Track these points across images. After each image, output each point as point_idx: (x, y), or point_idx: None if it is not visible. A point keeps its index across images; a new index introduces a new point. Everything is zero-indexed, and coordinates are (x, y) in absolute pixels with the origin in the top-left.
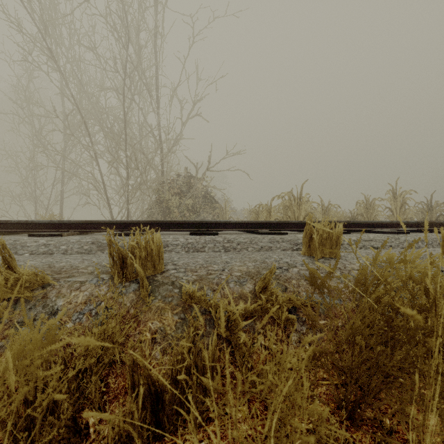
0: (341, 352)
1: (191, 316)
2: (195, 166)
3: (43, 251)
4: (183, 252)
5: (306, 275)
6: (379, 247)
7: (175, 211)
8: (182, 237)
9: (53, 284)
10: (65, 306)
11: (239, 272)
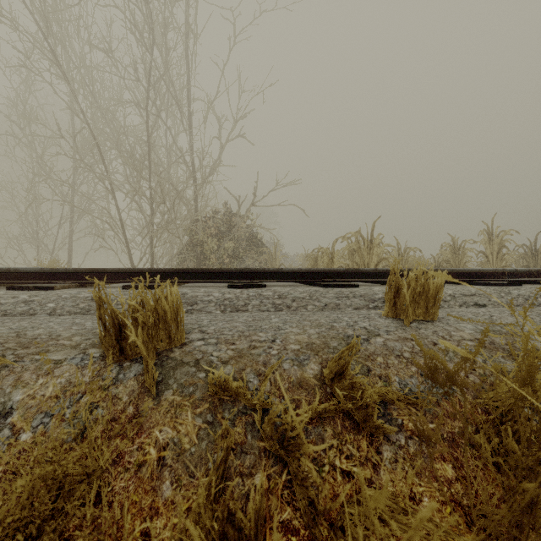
0: (464, 479)
1: (223, 417)
2: (238, 200)
3: (21, 311)
4: (217, 311)
5: (397, 349)
6: (486, 304)
7: (212, 256)
8: (217, 291)
9: (12, 364)
10: (24, 403)
11: (297, 344)
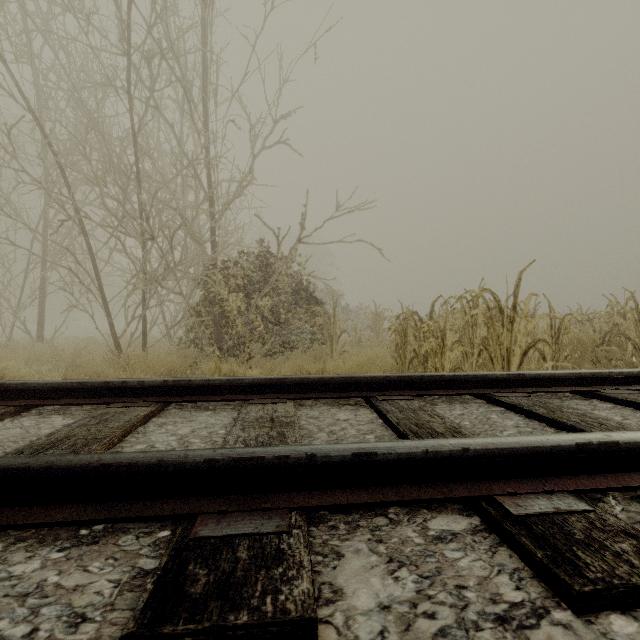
0: None
1: None
2: (276, 235)
3: None
4: None
5: None
6: None
7: (236, 322)
8: None
9: None
10: None
11: None
